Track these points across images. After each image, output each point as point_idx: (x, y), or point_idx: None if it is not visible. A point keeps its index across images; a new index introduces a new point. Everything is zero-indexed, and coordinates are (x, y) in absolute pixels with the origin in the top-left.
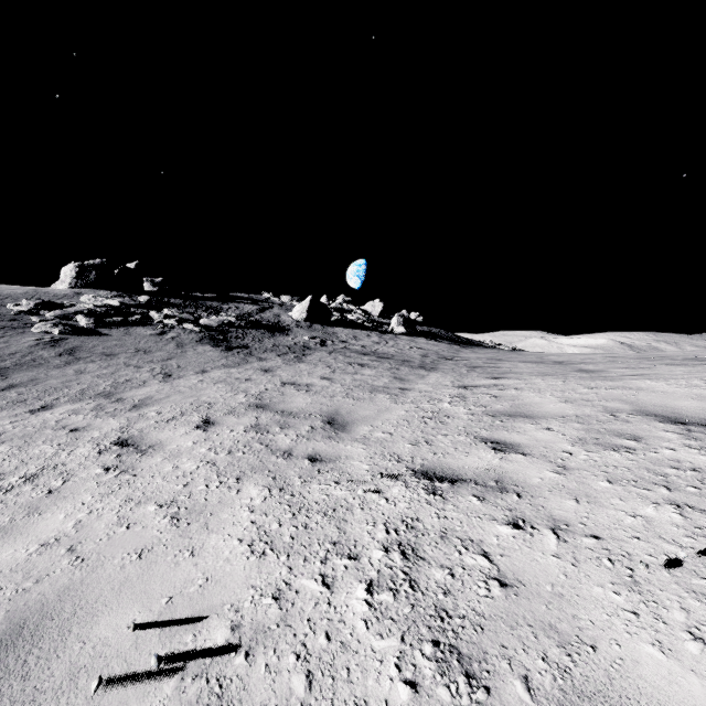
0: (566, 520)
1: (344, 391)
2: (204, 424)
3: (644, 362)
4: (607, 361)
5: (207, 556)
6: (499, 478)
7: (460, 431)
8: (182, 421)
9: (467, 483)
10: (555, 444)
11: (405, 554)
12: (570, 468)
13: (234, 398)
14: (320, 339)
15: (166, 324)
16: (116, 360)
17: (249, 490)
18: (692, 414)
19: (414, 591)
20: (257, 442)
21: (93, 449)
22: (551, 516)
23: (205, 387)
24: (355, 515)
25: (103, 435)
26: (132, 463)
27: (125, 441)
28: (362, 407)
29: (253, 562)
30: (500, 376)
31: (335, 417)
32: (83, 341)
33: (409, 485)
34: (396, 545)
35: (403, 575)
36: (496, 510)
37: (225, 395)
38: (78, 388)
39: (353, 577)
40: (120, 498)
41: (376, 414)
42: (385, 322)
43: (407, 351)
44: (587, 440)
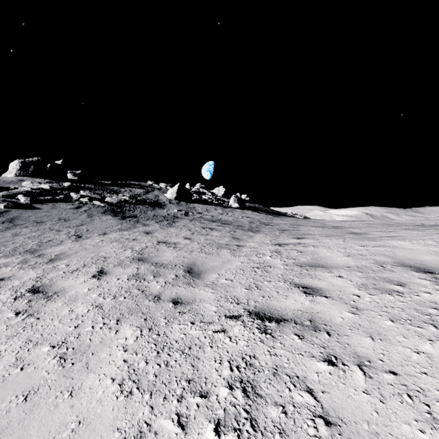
0: (367, 356)
1: (199, 247)
2: (99, 273)
3: (390, 227)
4: (366, 226)
5: (83, 397)
6: (311, 318)
7: (279, 278)
8: (83, 272)
9: (289, 323)
10: (346, 288)
11: (246, 391)
12: (361, 308)
13: (123, 253)
14: (184, 211)
15: (81, 201)
16: (43, 226)
17: (125, 330)
18: (434, 265)
19: (254, 431)
20: (136, 288)
21: (11, 296)
22: (355, 353)
23: (104, 245)
24: (206, 353)
25: (21, 283)
26: (38, 308)
27: (37, 289)
28: (211, 259)
29: (121, 401)
30: (301, 237)
31: (193, 267)
32: (21, 213)
33: (246, 325)
34: (238, 382)
35: (245, 413)
36: (314, 347)
37: (117, 251)
38: (12, 247)
39: (204, 416)
40: (22, 339)
41: (221, 264)
42: (226, 200)
43: (240, 219)
44: (368, 285)
